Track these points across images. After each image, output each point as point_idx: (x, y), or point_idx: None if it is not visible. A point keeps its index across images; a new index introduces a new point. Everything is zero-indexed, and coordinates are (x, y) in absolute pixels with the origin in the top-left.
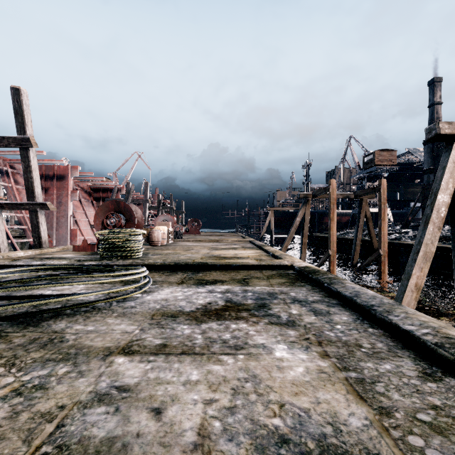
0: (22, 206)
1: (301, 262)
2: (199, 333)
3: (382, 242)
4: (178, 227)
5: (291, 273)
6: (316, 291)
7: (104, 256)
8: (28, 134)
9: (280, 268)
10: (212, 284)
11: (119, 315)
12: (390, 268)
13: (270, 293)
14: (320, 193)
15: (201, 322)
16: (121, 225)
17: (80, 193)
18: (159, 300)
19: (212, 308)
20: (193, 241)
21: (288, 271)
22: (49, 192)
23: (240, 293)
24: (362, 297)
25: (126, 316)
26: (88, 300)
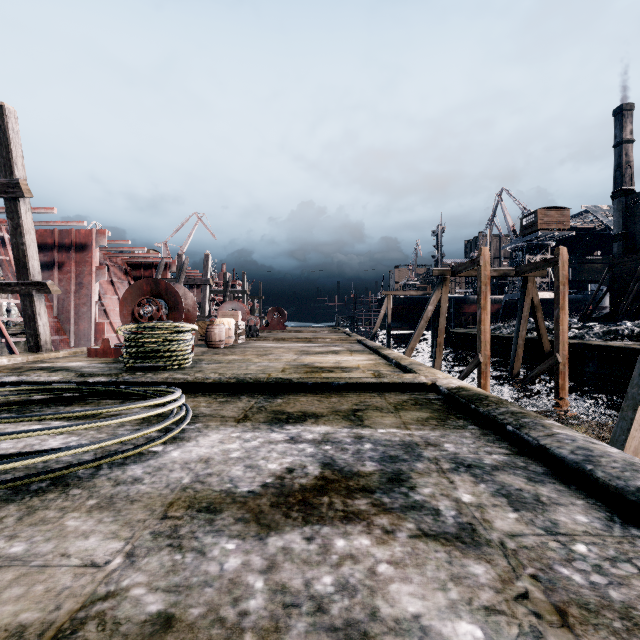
0: (9, 287)
1: (448, 379)
2: (260, 568)
3: (561, 342)
4: (252, 319)
5: (434, 398)
6: (492, 441)
7: (131, 365)
8: (16, 176)
9: (414, 389)
10: (299, 421)
11: (100, 504)
12: (569, 381)
13: (406, 444)
14: (464, 269)
15: (268, 529)
16: (161, 317)
17: (112, 271)
18: (193, 461)
19: (295, 484)
20: (274, 340)
21: (428, 394)
22: (64, 268)
23: (350, 443)
24: (604, 465)
25: (113, 508)
26: (57, 460)
